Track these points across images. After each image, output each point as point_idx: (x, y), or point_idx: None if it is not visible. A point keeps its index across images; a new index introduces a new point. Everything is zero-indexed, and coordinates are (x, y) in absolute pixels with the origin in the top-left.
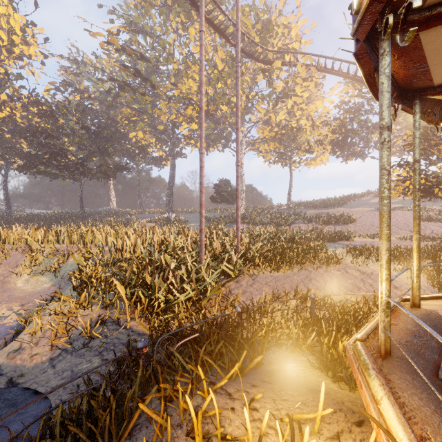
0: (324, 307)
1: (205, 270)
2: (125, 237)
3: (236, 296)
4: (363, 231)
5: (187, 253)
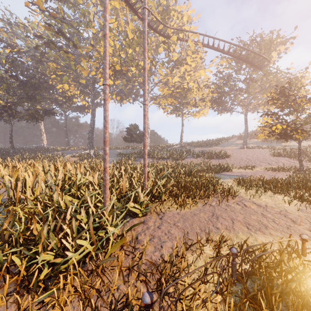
0: (239, 254)
1: (109, 213)
2: (25, 175)
3: (143, 250)
4: (236, 163)
5: (92, 192)
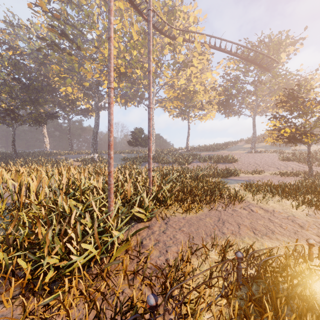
0: (245, 259)
1: (113, 217)
2: (29, 179)
3: (148, 254)
4: (244, 168)
5: (96, 196)
